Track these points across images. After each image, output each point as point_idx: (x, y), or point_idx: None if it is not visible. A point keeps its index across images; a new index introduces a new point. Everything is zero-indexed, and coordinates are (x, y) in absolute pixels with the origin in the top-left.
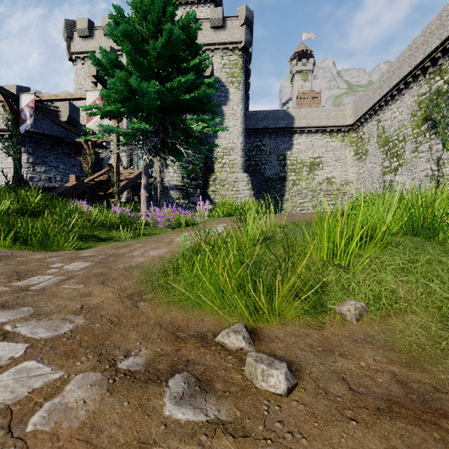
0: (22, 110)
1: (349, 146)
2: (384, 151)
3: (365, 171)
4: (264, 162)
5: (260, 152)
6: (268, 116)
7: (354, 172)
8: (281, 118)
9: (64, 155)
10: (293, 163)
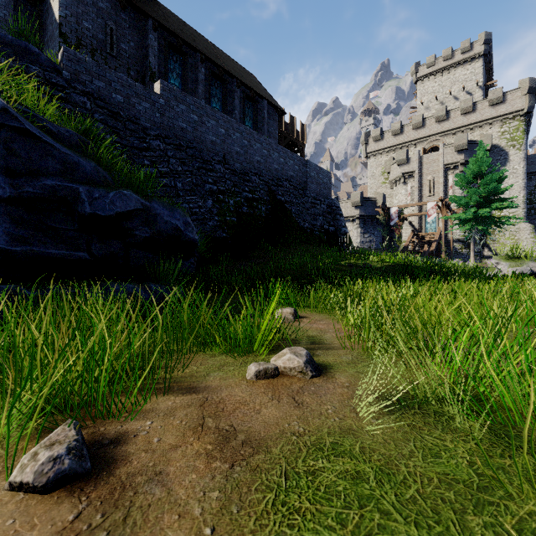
0: (391, 215)
1: None
2: None
3: None
4: None
5: None
6: None
7: None
8: None
9: (377, 225)
10: None
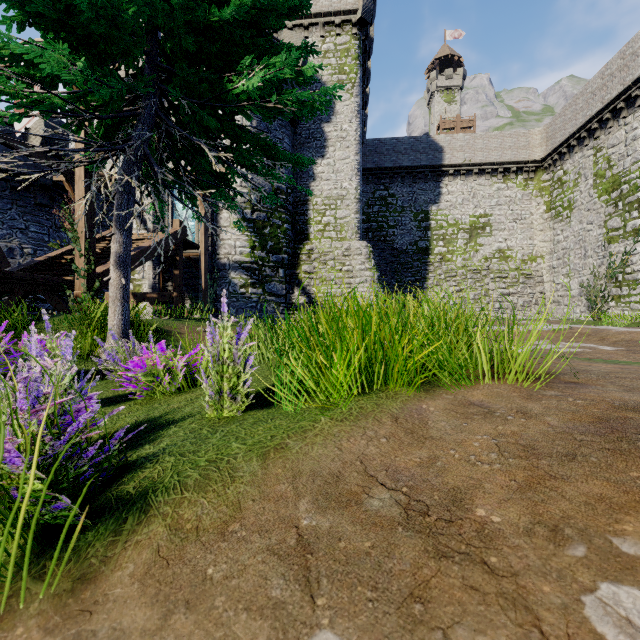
0: None
1: (536, 197)
2: (609, 201)
3: (568, 237)
4: (392, 224)
5: (386, 208)
6: (399, 146)
7: (546, 240)
8: (422, 150)
9: (40, 208)
10: (441, 225)
